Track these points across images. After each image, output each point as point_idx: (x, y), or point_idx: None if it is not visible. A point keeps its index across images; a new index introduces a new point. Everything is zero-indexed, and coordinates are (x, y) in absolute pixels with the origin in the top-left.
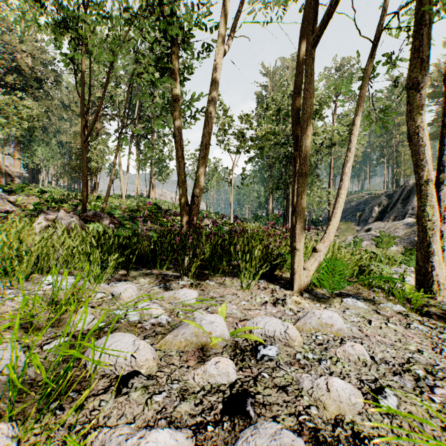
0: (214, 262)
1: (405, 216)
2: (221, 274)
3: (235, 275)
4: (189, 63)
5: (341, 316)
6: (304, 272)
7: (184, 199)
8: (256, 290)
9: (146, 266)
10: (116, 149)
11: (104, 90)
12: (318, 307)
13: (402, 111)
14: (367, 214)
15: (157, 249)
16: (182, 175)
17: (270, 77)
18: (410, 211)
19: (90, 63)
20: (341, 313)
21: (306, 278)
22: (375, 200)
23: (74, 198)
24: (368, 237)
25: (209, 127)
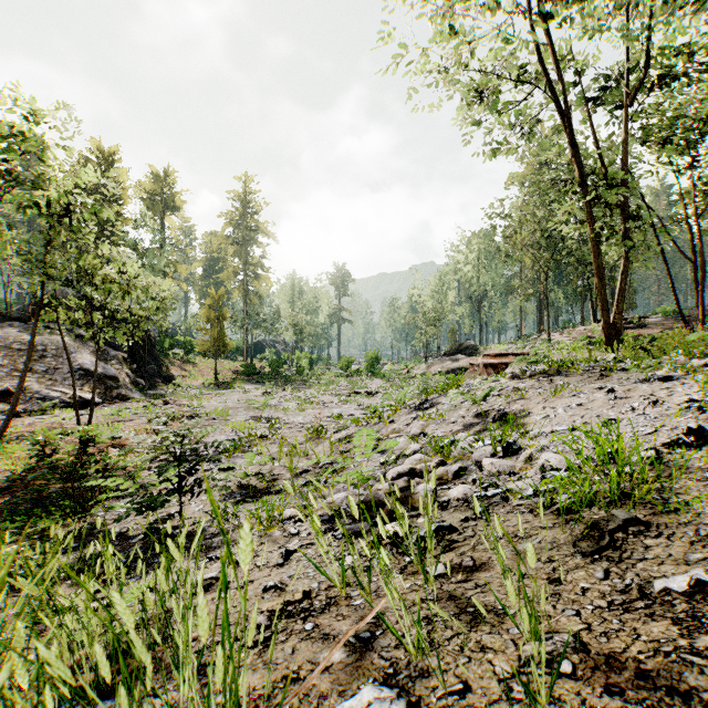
0: None
1: None
2: None
3: None
4: None
5: None
6: None
7: None
8: None
9: None
10: None
11: None
12: None
13: None
14: None
15: None
16: None
17: None
18: None
19: None
20: None
21: None
22: None
23: None
24: None
25: None
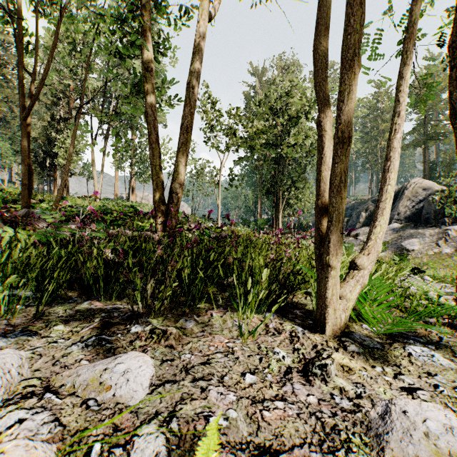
0: (195, 286)
1: (391, 221)
2: (205, 302)
3: (227, 304)
4: (172, 52)
5: (439, 401)
6: (339, 302)
7: (159, 196)
8: (265, 336)
9: (87, 293)
10: (74, 133)
11: (50, 50)
12: (384, 377)
13: (386, 118)
14: (354, 219)
15: (98, 266)
16: (156, 166)
17: (259, 77)
18: (395, 216)
19: (37, 20)
20: (430, 390)
21: (344, 312)
22: (361, 205)
23: (33, 198)
24: (356, 242)
25: (191, 106)
